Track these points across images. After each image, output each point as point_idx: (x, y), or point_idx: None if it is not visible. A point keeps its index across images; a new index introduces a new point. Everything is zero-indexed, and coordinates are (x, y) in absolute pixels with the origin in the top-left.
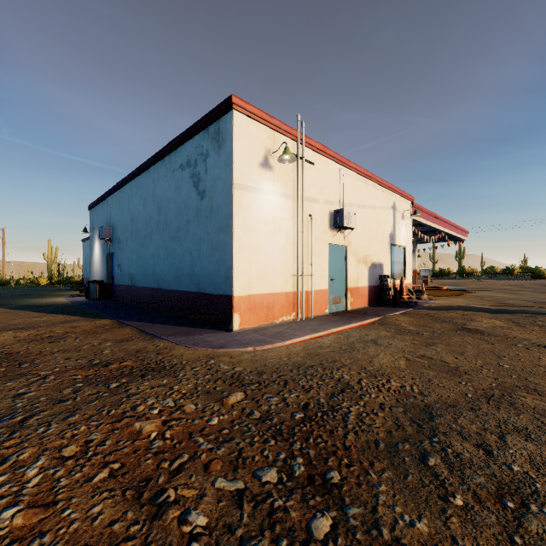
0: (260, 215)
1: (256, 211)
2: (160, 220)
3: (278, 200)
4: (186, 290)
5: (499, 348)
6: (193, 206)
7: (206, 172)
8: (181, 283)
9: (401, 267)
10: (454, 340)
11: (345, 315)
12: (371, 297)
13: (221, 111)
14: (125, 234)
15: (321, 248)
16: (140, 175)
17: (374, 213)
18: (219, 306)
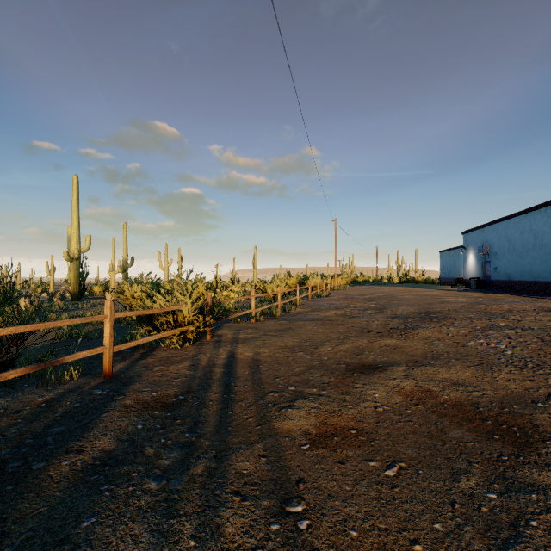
0: None
1: None
2: (536, 243)
3: None
4: None
5: None
6: None
7: None
8: None
9: None
10: None
11: None
12: None
13: None
14: (502, 250)
15: None
16: (517, 217)
17: None
18: None
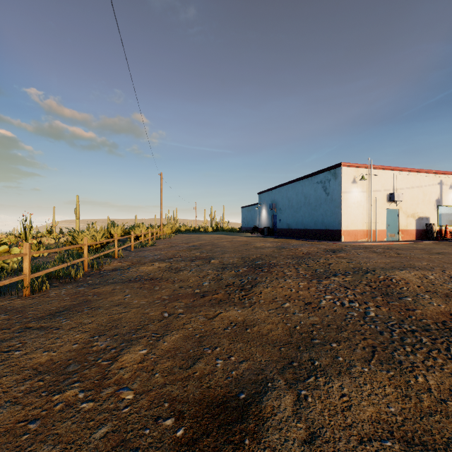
0: (351, 201)
1: (350, 199)
2: (306, 202)
3: (359, 194)
4: (320, 229)
5: (447, 247)
6: (323, 198)
7: (329, 186)
8: (317, 226)
9: (449, 219)
10: (432, 245)
11: (394, 241)
12: (418, 235)
13: (336, 166)
14: (284, 206)
15: (381, 211)
16: (294, 183)
17: (420, 190)
18: (335, 234)
